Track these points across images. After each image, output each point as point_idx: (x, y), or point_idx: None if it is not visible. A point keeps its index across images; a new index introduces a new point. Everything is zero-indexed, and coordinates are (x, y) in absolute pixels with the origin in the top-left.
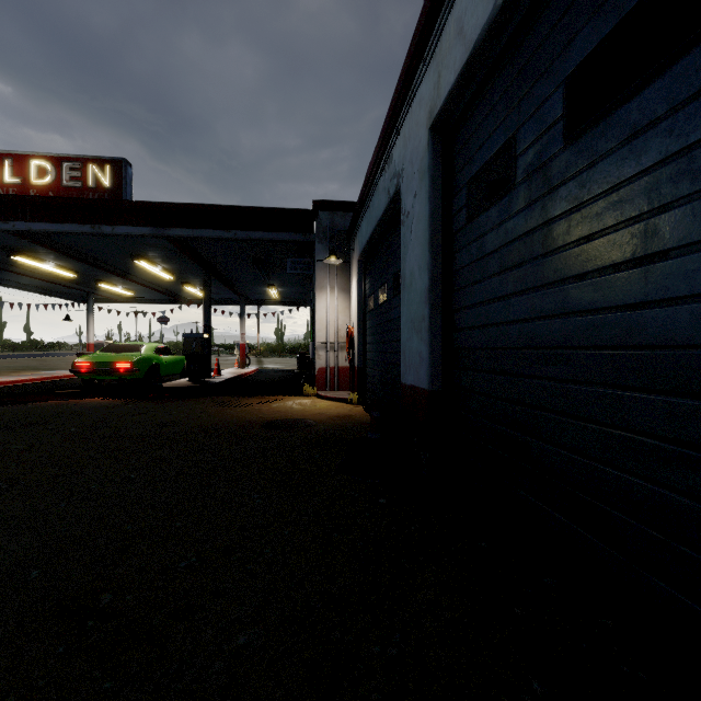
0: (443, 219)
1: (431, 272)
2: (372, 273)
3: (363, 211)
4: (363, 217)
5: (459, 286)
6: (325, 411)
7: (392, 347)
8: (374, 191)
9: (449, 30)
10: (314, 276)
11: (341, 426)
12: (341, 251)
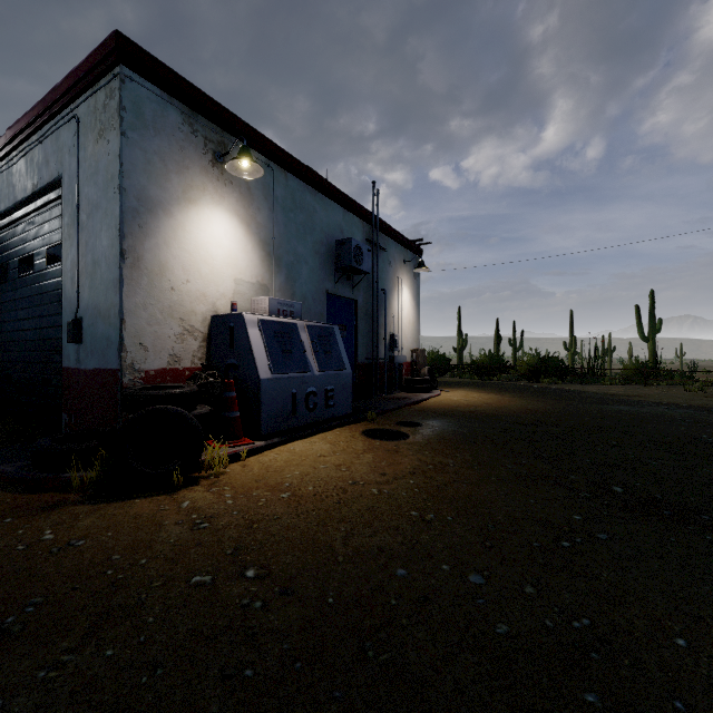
0: None
1: None
2: None
3: None
4: None
5: None
6: None
7: None
8: None
9: None
10: None
11: None
12: None
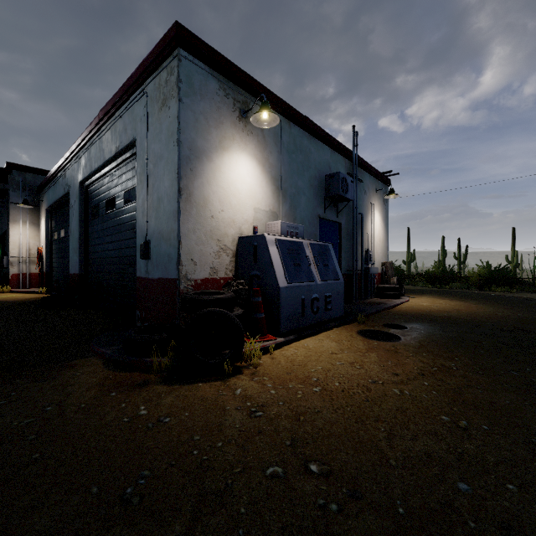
0: (85, 215)
1: (80, 232)
2: (57, 219)
3: (50, 185)
4: (50, 188)
5: (90, 239)
6: (22, 297)
7: (68, 260)
8: (57, 181)
9: (84, 159)
10: (8, 212)
11: (35, 300)
12: (32, 199)
